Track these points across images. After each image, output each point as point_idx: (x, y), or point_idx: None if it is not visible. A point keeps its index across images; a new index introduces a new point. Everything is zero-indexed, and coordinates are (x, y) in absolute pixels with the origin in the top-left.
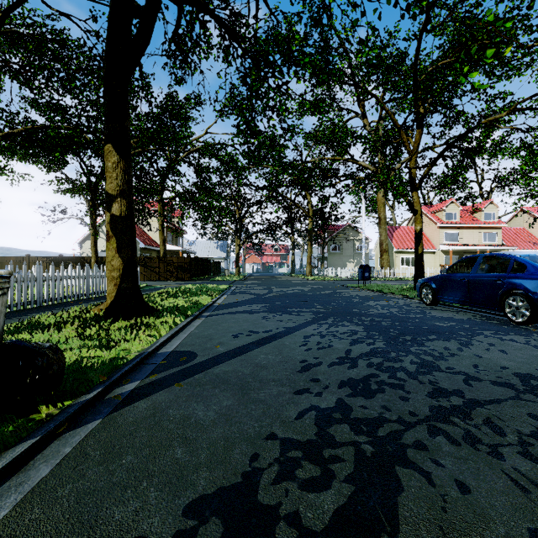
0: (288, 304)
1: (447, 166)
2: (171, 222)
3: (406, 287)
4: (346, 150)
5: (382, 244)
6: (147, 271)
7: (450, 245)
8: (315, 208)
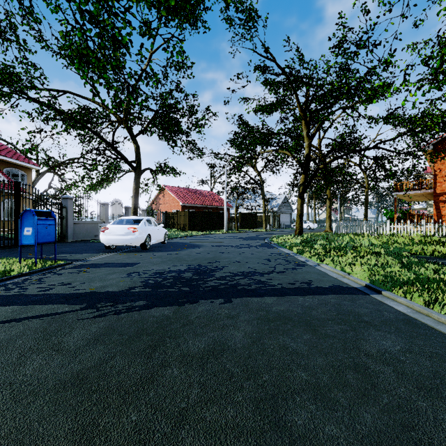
0: None
1: None
2: None
3: None
4: None
5: None
6: None
7: None
8: None
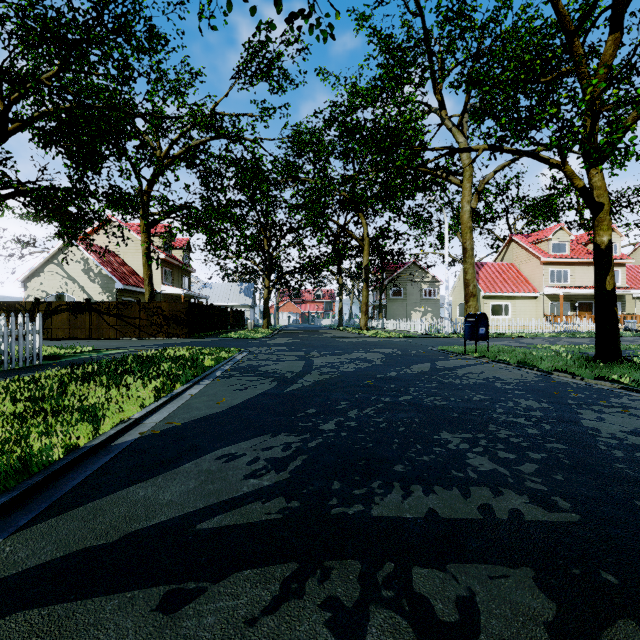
0: (362, 439)
1: (555, 179)
2: (170, 254)
3: (568, 357)
4: (417, 155)
5: (469, 285)
6: (121, 323)
7: (560, 287)
8: (371, 239)
